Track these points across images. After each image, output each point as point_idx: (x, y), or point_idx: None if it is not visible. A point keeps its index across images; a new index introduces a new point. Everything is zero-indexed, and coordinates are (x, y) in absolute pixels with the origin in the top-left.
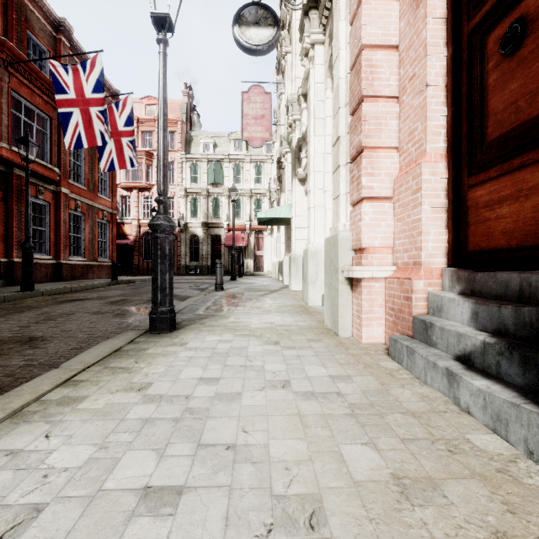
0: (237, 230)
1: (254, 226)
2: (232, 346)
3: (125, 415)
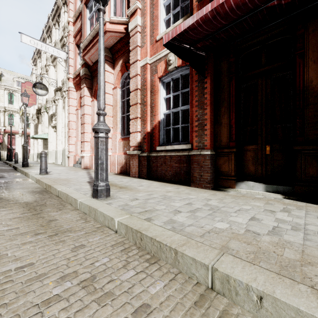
0: None
1: (8, 130)
2: None
3: None
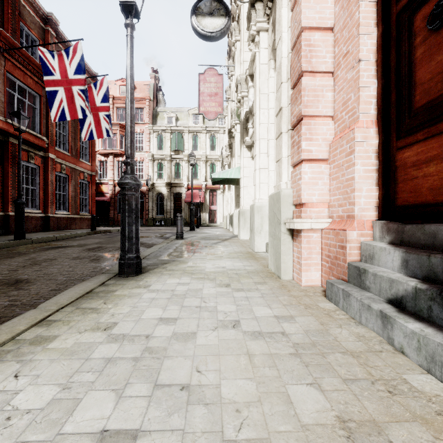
0: (195, 189)
1: (209, 185)
2: (189, 288)
3: (90, 354)
